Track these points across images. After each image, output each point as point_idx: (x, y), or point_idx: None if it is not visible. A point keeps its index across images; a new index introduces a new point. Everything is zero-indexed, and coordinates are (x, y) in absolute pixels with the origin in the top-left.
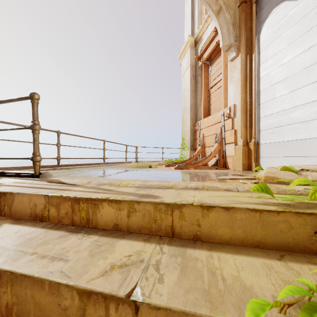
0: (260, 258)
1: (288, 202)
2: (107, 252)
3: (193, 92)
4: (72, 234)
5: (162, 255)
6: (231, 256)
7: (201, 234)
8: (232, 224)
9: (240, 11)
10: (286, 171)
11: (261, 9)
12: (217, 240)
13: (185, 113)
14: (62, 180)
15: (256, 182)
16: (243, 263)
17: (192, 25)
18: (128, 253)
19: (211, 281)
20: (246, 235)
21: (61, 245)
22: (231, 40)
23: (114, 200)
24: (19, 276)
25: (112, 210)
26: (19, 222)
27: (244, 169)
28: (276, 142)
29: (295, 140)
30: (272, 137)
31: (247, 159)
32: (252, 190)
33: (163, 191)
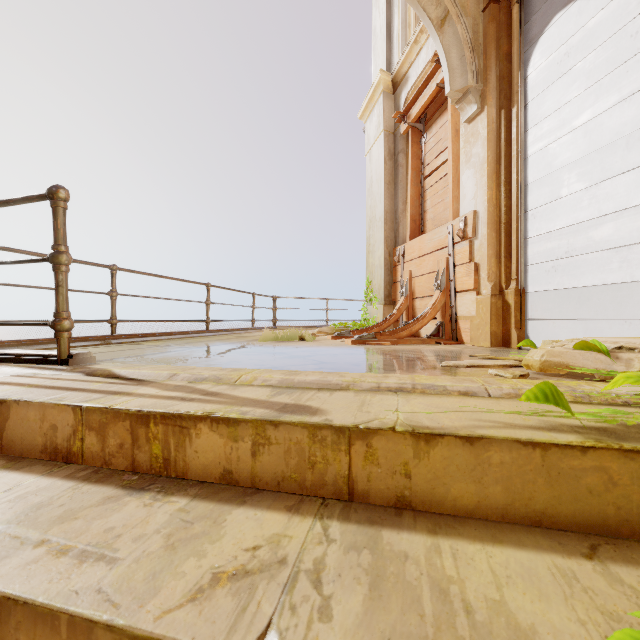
0: (546, 553)
1: (600, 425)
2: (206, 540)
3: (390, 187)
4: (130, 493)
5: (328, 546)
6: (480, 548)
7: (412, 495)
8: (481, 473)
9: (486, 19)
10: (585, 350)
11: (530, 15)
12: (448, 510)
13: (374, 229)
14: (116, 369)
15: (523, 374)
16: (510, 567)
17: (388, 48)
18: (252, 542)
19: (439, 614)
20: (512, 499)
21: (104, 521)
22: (467, 79)
23: (223, 419)
24: (3, 600)
25: (219, 440)
26: (18, 465)
27: (495, 344)
28: (560, 290)
29: (601, 286)
30: (553, 279)
31: (501, 323)
32: (524, 398)
33: (330, 398)
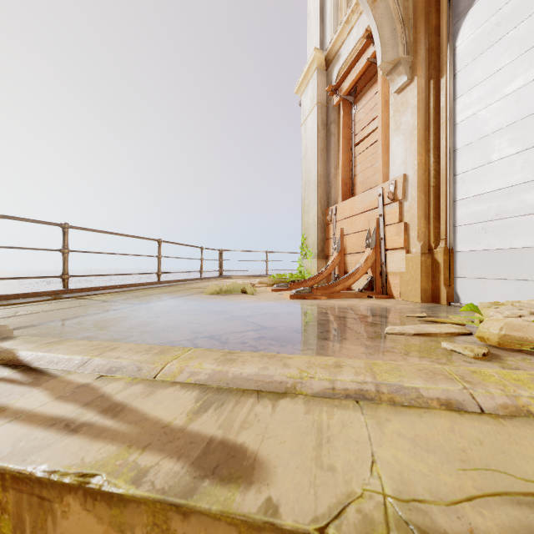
0: None
1: None
2: None
3: (323, 153)
4: None
5: None
6: None
7: None
8: None
9: None
10: None
11: None
12: None
13: (309, 191)
14: (23, 351)
15: (486, 353)
16: None
17: (322, 30)
18: None
19: None
20: None
21: None
22: (398, 51)
23: (103, 494)
24: None
25: (96, 526)
26: None
27: (424, 300)
28: (491, 250)
29: None
30: (483, 239)
31: (430, 280)
32: None
33: (272, 419)
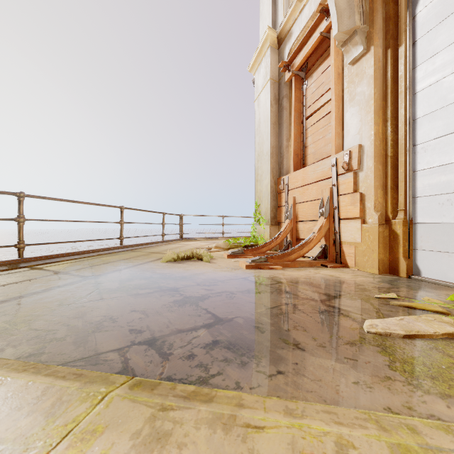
0: None
1: None
2: None
3: (276, 126)
4: None
5: None
6: None
7: None
8: None
9: None
10: None
11: None
12: None
13: (262, 162)
14: None
15: None
16: None
17: (274, 11)
18: None
19: None
20: None
21: None
22: (355, 20)
23: None
24: None
25: None
26: None
27: (382, 271)
28: None
29: None
30: (449, 212)
31: (387, 251)
32: None
33: None
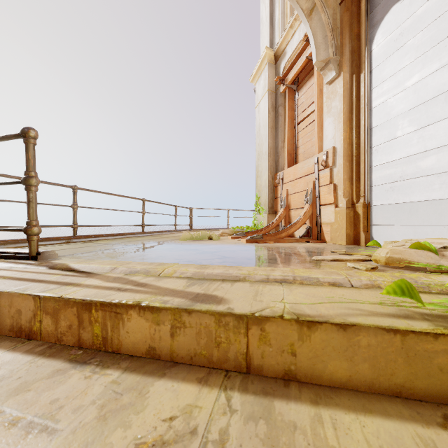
0: (409, 422)
1: (444, 313)
2: (132, 411)
3: (273, 130)
4: (75, 366)
5: (231, 416)
6: (354, 418)
7: (297, 369)
8: (352, 353)
9: (342, 10)
10: (419, 249)
11: (374, 6)
12: (326, 382)
13: (261, 160)
14: (72, 264)
15: (374, 267)
16: (381, 437)
17: (271, 32)
18: (169, 413)
19: None
20: (377, 374)
21: (51, 393)
22: (328, 53)
23: (149, 307)
24: None
25: (145, 323)
26: None
27: (348, 243)
28: (396, 204)
29: (426, 201)
30: (391, 196)
31: (353, 227)
32: (384, 292)
33: (231, 288)
